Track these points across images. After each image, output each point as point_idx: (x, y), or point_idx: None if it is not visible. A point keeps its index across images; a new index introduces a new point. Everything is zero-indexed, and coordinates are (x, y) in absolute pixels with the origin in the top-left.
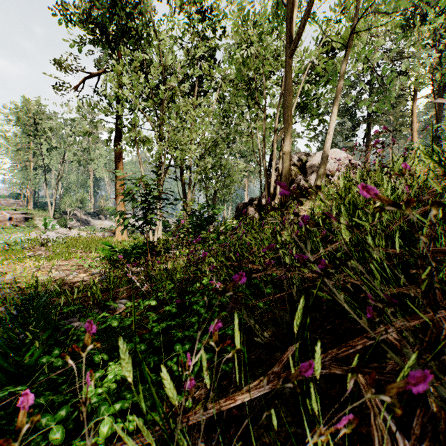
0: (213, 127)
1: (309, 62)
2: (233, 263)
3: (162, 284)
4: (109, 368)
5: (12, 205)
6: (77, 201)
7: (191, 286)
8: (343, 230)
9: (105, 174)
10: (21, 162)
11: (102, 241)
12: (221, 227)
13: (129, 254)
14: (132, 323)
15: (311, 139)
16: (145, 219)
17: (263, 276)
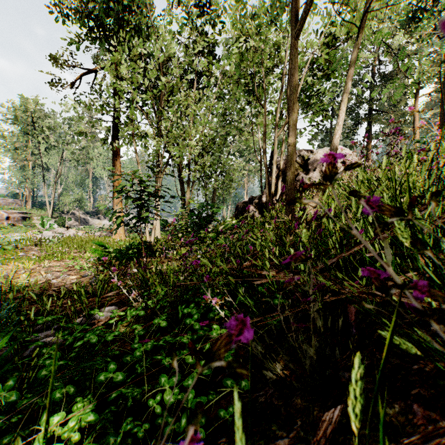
0: (212, 126)
1: (312, 53)
2: (233, 267)
3: (154, 290)
4: (75, 406)
5: (11, 204)
6: (76, 200)
7: (185, 294)
8: (401, 228)
9: (104, 173)
10: (20, 161)
11: (95, 241)
12: (221, 226)
13: (123, 255)
14: (117, 335)
15: (313, 136)
16: (140, 217)
17: (268, 282)
